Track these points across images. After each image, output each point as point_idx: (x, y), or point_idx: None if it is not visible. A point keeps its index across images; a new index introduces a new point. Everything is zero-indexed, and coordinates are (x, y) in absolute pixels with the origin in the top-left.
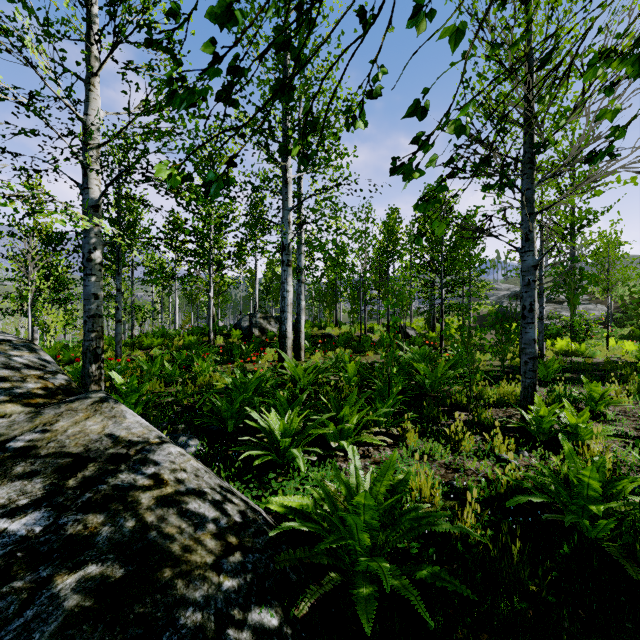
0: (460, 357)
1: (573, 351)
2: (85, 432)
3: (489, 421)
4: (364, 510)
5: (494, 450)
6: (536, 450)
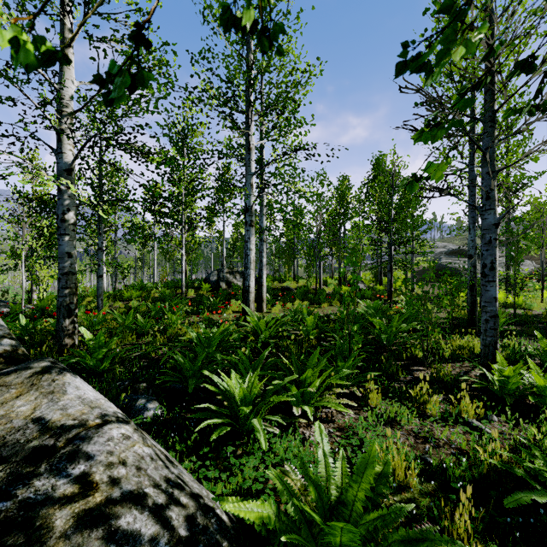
0: (417, 313)
1: (511, 303)
2: (9, 417)
3: (448, 378)
4: (341, 532)
5: (461, 413)
6: (504, 413)
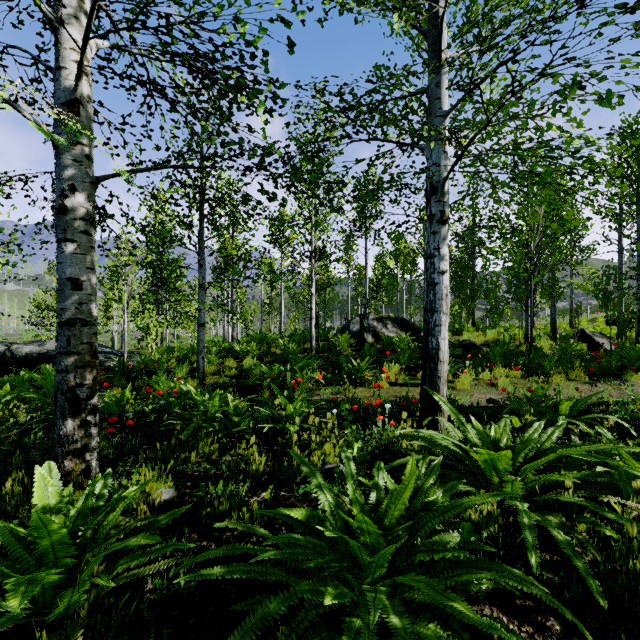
0: None
1: None
2: None
3: None
4: None
5: None
6: None
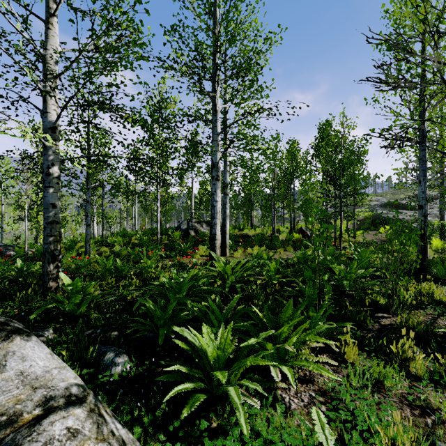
0: (381, 261)
1: None
2: None
3: (419, 328)
4: None
5: None
6: None
